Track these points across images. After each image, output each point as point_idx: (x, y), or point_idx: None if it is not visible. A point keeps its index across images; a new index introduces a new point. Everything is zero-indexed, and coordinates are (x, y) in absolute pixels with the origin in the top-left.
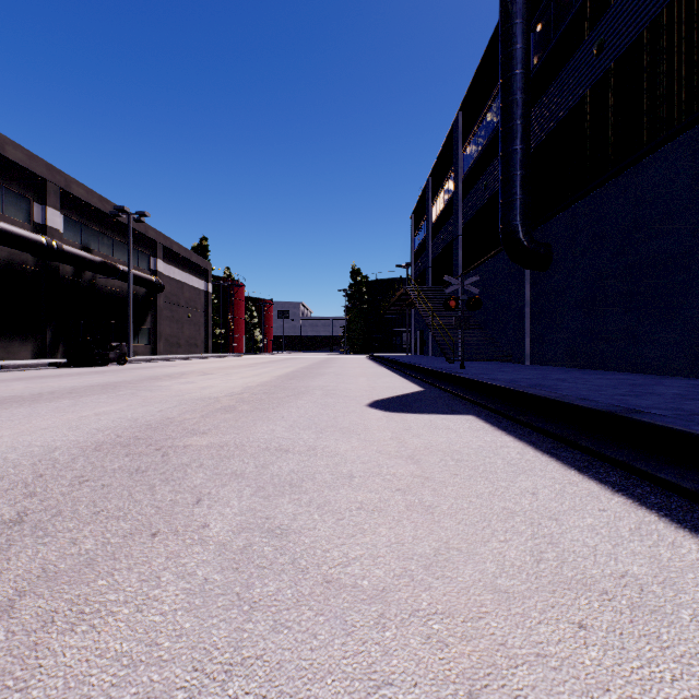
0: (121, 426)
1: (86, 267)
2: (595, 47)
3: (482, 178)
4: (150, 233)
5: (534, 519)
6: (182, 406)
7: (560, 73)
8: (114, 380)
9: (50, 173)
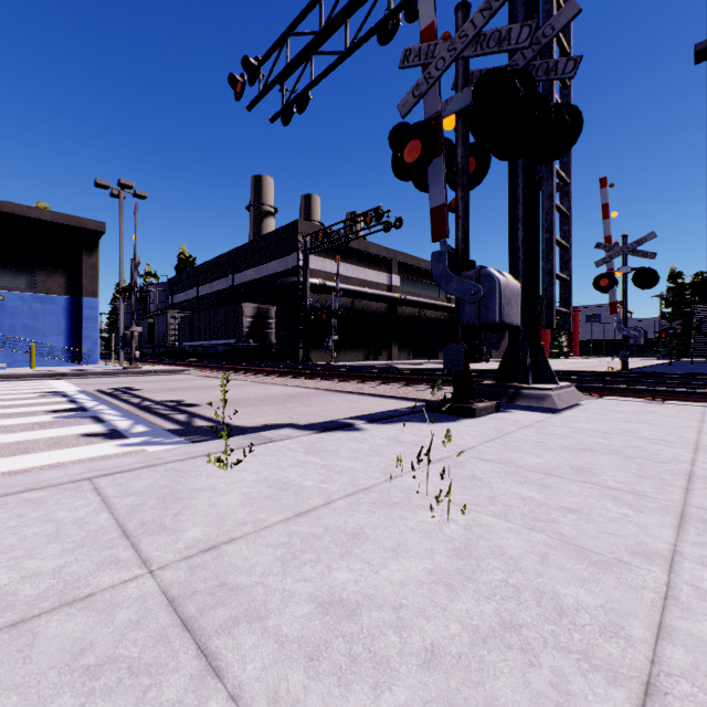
0: None
1: None
2: None
3: None
4: None
5: None
6: None
7: None
8: None
9: None
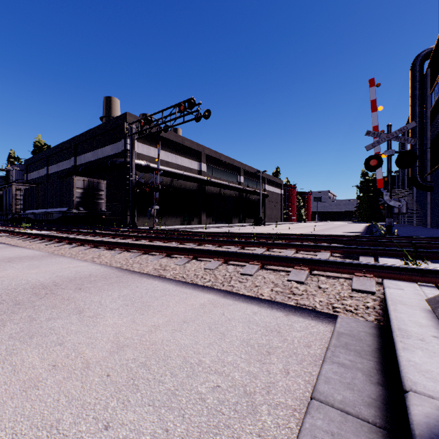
0: (302, 232)
1: (250, 193)
2: (438, 120)
3: None
4: (263, 175)
5: None
6: (306, 231)
7: (434, 120)
8: (279, 228)
9: (241, 165)
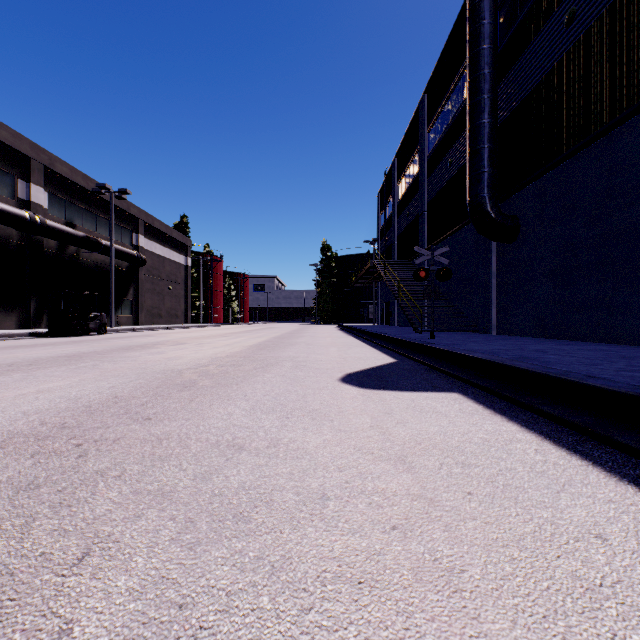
0: (55, 408)
1: (70, 241)
2: (566, 17)
3: (447, 155)
4: (132, 210)
5: (639, 609)
6: (139, 381)
7: (528, 47)
8: (84, 350)
9: (34, 151)
